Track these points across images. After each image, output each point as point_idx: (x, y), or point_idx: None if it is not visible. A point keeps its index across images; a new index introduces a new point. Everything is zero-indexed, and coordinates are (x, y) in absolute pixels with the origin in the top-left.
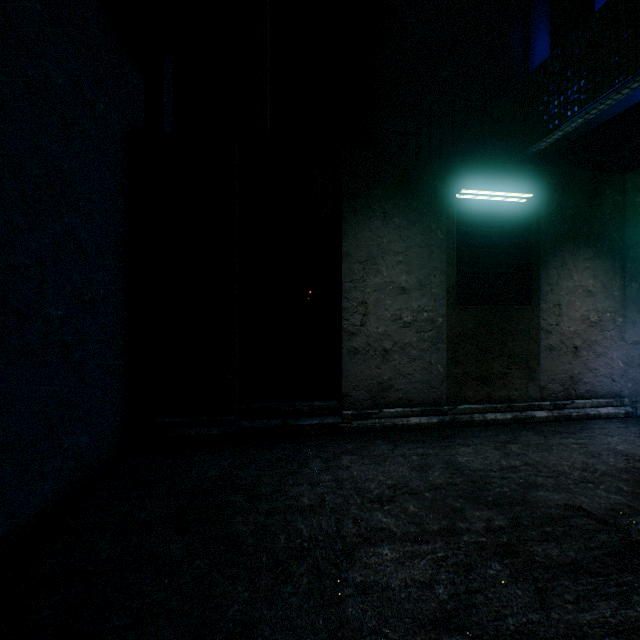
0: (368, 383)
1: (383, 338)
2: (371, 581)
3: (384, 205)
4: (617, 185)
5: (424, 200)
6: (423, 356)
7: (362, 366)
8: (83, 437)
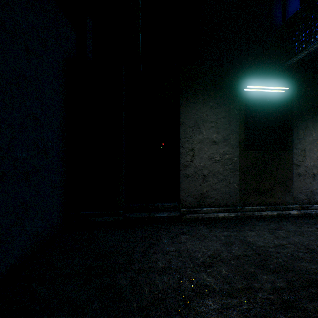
0: (195, 193)
1: (203, 169)
2: None
3: (204, 95)
4: None
5: (226, 92)
6: (225, 179)
7: (191, 184)
8: (38, 223)
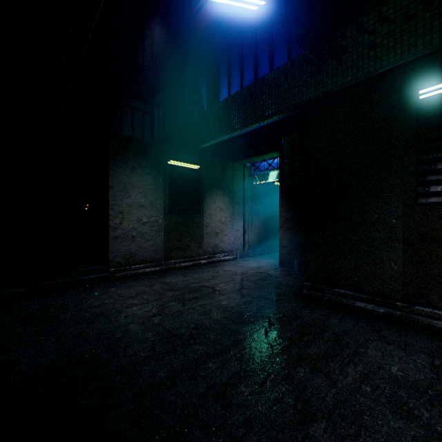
0: (124, 253)
1: (132, 230)
2: (129, 314)
3: (133, 163)
4: (232, 167)
5: (153, 163)
6: (153, 238)
7: (121, 245)
8: None
